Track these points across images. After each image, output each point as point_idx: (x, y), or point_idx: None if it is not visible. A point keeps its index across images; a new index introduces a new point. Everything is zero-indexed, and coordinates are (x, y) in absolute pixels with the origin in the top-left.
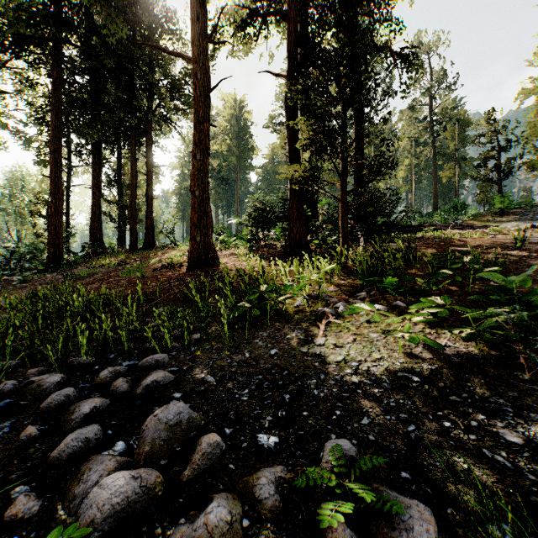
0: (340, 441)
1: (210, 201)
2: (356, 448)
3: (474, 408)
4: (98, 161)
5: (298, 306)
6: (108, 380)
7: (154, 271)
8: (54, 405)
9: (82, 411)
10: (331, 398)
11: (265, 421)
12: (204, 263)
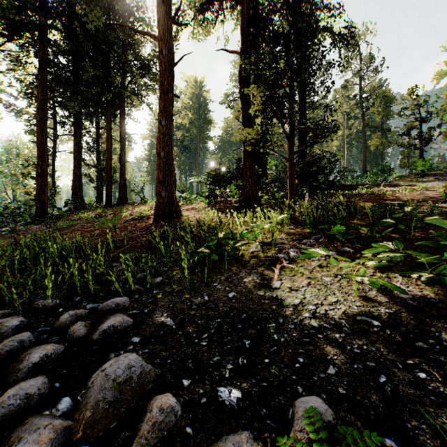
0: (312, 401)
1: (175, 166)
2: (327, 404)
3: (445, 356)
4: (79, 130)
5: (252, 252)
6: (68, 324)
7: (124, 222)
8: (5, 352)
9: (31, 360)
10: (292, 343)
11: (225, 370)
12: (168, 215)
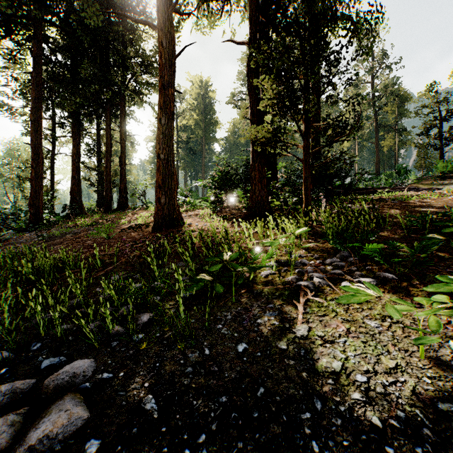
0: None
1: (180, 168)
2: None
3: None
4: (78, 131)
5: (266, 275)
6: None
7: (120, 231)
8: None
9: None
10: None
11: None
12: (169, 224)
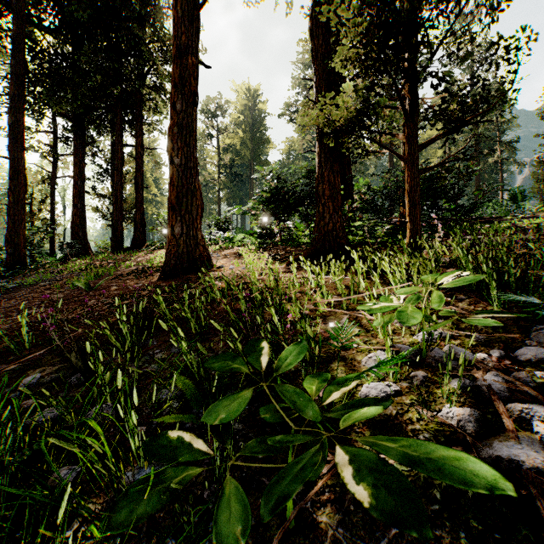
0: None
1: (222, 199)
2: None
3: None
4: (81, 145)
5: None
6: None
7: (114, 278)
8: None
9: None
10: None
11: None
12: (187, 267)
